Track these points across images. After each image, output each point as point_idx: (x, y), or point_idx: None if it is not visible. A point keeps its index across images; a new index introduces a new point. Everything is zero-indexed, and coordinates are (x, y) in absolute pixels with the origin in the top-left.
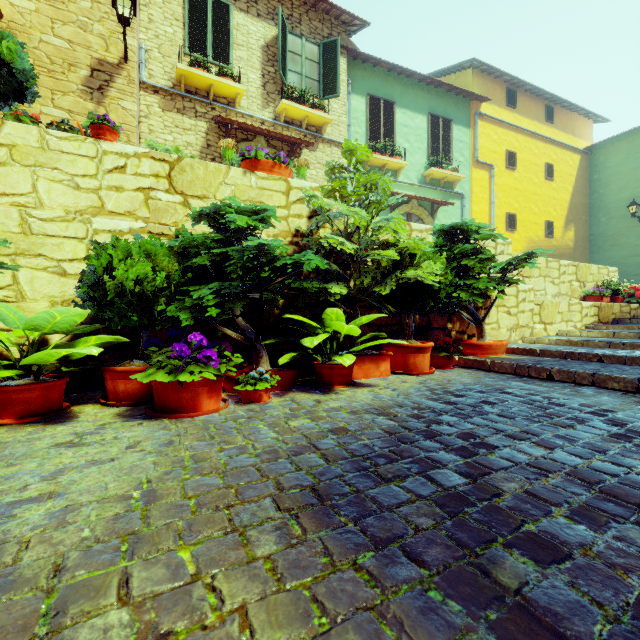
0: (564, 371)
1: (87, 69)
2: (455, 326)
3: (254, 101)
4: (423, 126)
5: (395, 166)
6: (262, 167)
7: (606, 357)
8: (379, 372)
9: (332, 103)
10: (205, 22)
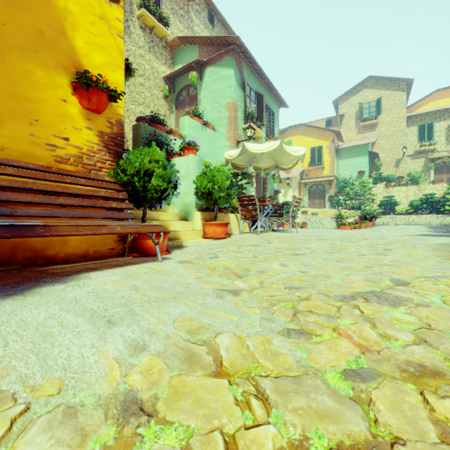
0: None
1: (395, 162)
2: None
3: (442, 146)
4: None
5: None
6: (436, 183)
7: None
8: None
9: None
10: (424, 132)
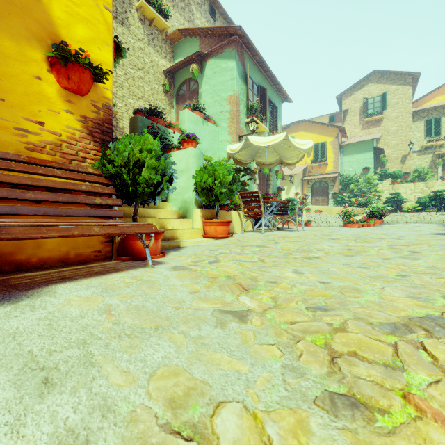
0: None
1: (400, 158)
2: None
3: None
4: None
5: None
6: (444, 179)
7: None
8: None
9: None
10: (431, 127)
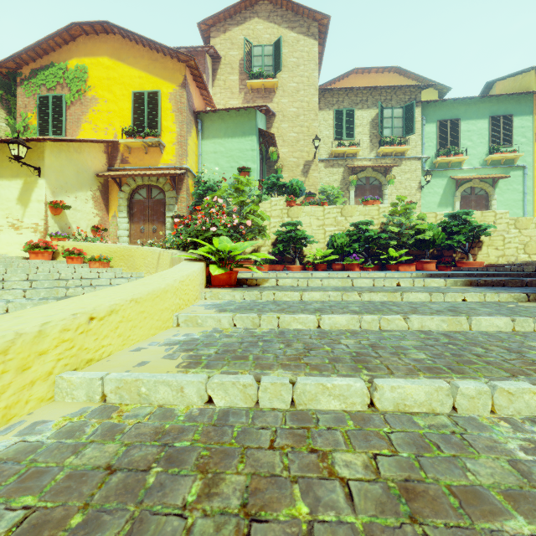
0: (480, 267)
1: (302, 166)
2: (458, 255)
3: (365, 150)
4: (484, 127)
5: (458, 160)
6: (369, 203)
7: (516, 264)
8: (410, 269)
9: (411, 136)
10: (342, 122)
